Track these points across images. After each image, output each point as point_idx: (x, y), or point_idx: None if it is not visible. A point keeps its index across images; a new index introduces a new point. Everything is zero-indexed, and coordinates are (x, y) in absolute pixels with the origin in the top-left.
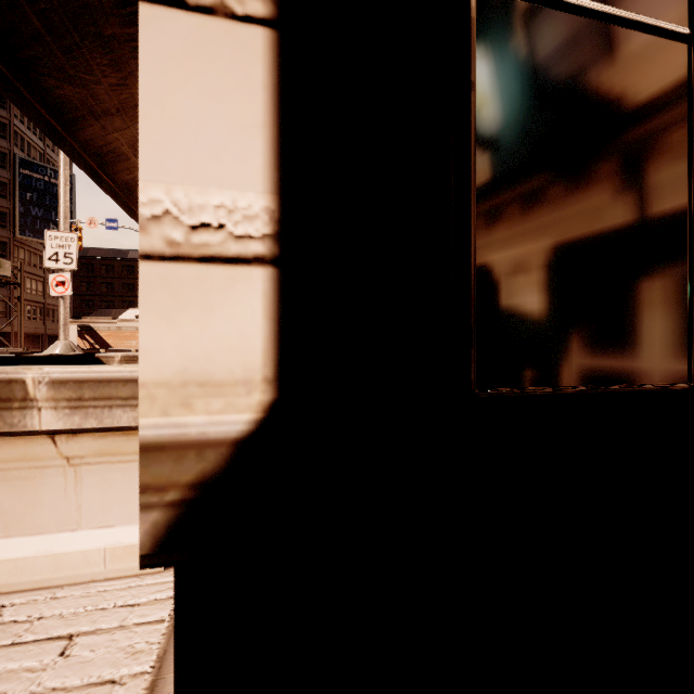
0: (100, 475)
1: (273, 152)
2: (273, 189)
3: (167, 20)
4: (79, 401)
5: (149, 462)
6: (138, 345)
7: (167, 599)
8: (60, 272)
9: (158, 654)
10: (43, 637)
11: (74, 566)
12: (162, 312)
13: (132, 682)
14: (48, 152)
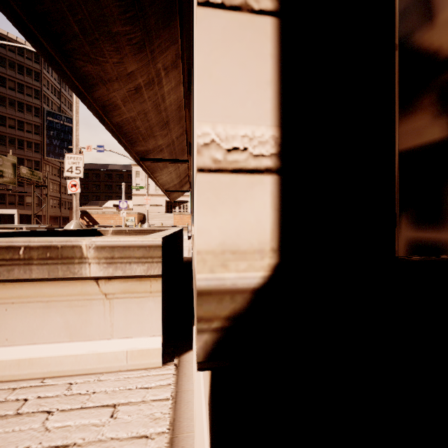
0: (124, 305)
1: (277, 99)
2: (277, 123)
3: (213, 16)
4: (112, 259)
5: (202, 302)
6: (114, 223)
7: (167, 385)
8: (73, 179)
9: (170, 421)
10: (98, 404)
11: (109, 361)
12: (209, 206)
13: (158, 438)
14: (62, 106)
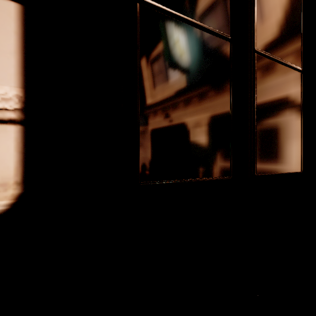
0: None
1: (21, 67)
2: (21, 85)
3: None
4: None
5: None
6: None
7: None
8: None
9: None
10: None
11: None
12: None
13: None
14: None
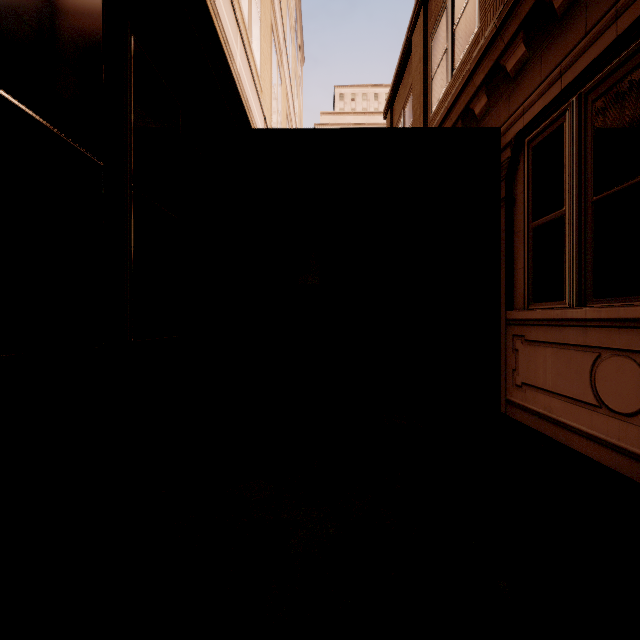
0: None
1: None
2: None
3: None
4: None
5: None
6: None
7: None
8: None
9: None
10: None
11: None
12: None
13: None
14: None
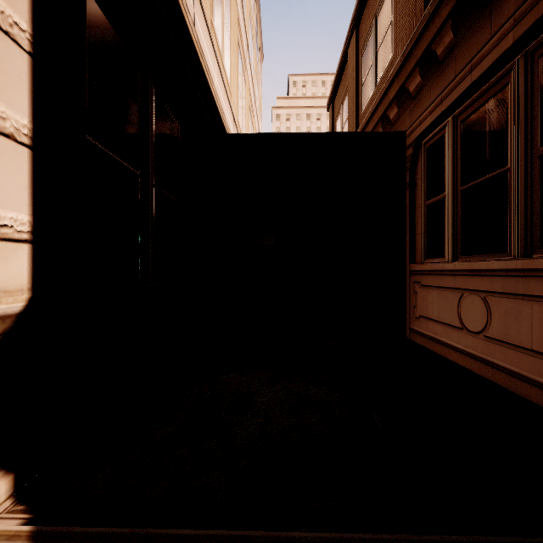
0: None
1: (31, 199)
2: (31, 213)
3: None
4: None
5: None
6: None
7: None
8: None
9: None
10: None
11: None
12: None
13: None
14: None
